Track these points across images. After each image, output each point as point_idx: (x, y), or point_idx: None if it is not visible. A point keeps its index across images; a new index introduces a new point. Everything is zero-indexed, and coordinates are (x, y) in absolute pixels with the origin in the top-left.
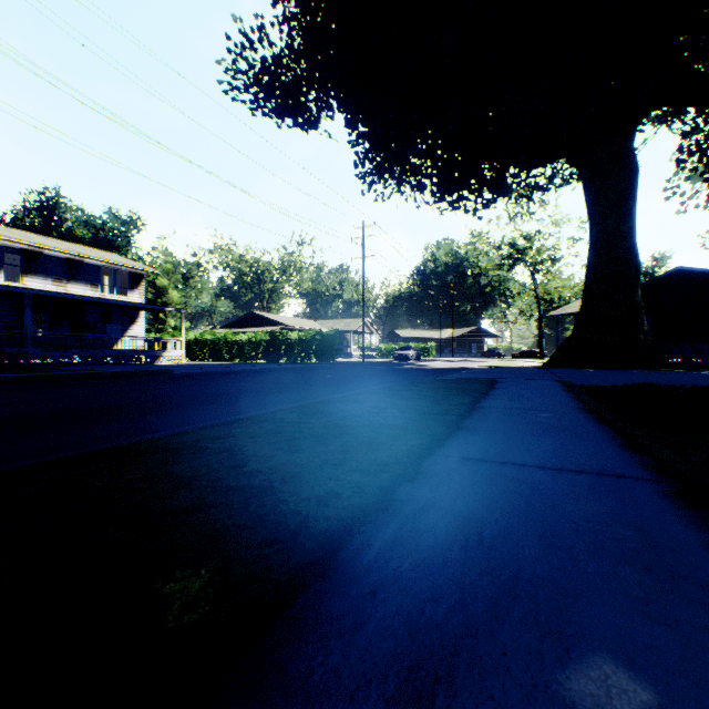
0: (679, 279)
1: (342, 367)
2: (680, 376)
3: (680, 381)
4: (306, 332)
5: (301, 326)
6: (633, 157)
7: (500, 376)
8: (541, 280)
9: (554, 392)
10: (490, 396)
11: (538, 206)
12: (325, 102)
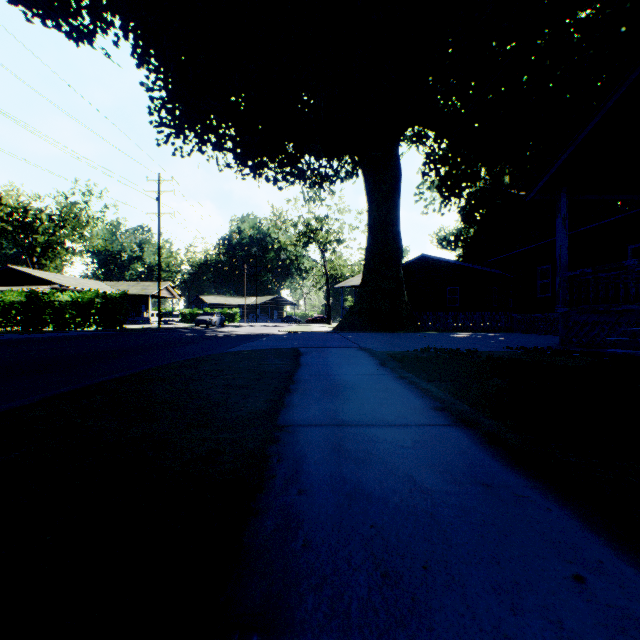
0: (423, 264)
1: (124, 335)
2: (438, 338)
3: (447, 344)
4: (83, 294)
5: (84, 287)
6: (398, 161)
7: (301, 343)
8: (329, 258)
9: (371, 369)
10: (297, 383)
11: (328, 194)
12: (103, 16)
